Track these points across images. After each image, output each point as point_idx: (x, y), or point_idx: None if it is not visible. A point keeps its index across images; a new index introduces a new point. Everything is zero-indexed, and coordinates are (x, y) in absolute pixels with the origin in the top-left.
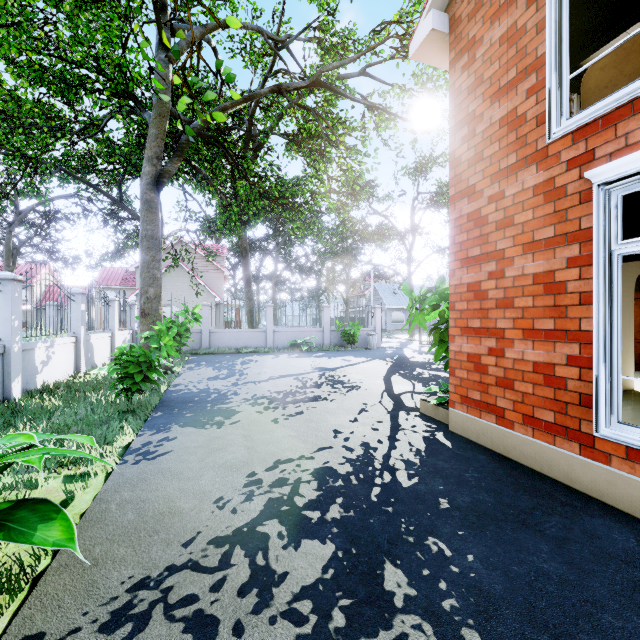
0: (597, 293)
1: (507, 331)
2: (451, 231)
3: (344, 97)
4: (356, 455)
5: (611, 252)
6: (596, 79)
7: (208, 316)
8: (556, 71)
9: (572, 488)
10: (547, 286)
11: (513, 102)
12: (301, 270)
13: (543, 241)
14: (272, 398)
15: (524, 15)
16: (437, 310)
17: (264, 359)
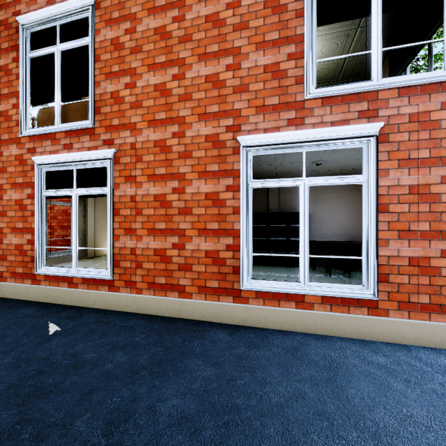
0: (37, 211)
1: (4, 229)
2: None
3: None
4: None
5: (42, 194)
6: (42, 116)
7: None
8: (24, 103)
9: (29, 301)
10: (21, 206)
11: (7, 106)
12: None
13: (19, 184)
14: None
15: (12, 64)
16: None
17: None
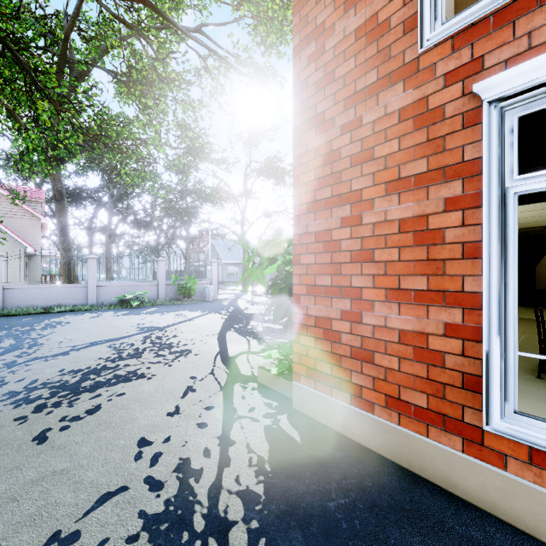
0: (488, 243)
1: (365, 291)
2: (295, 169)
3: (174, 27)
4: (165, 501)
5: (505, 190)
6: None
7: (1, 269)
8: None
9: (453, 495)
10: (418, 235)
11: (373, 6)
12: (139, 224)
13: (413, 178)
14: (60, 385)
15: None
16: (273, 264)
17: (79, 320)
